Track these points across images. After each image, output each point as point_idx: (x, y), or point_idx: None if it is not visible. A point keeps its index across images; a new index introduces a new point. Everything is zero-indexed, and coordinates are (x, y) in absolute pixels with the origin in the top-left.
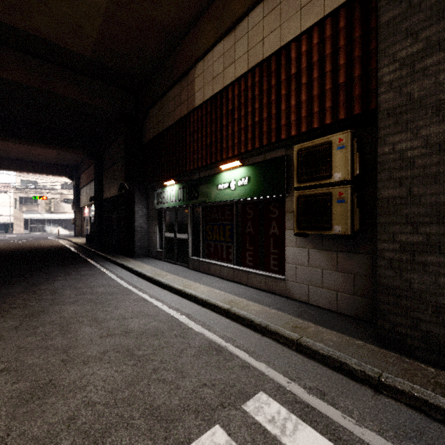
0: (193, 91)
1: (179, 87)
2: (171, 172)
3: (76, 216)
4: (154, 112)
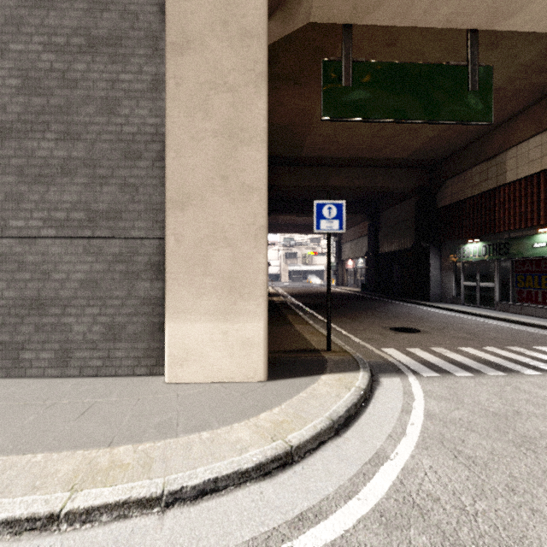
0: (504, 170)
1: (486, 165)
2: (474, 233)
3: (338, 268)
4: (451, 184)
